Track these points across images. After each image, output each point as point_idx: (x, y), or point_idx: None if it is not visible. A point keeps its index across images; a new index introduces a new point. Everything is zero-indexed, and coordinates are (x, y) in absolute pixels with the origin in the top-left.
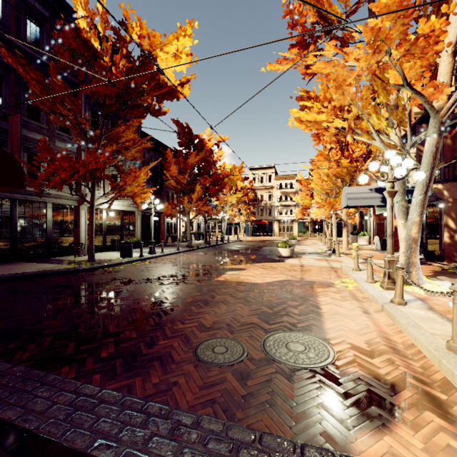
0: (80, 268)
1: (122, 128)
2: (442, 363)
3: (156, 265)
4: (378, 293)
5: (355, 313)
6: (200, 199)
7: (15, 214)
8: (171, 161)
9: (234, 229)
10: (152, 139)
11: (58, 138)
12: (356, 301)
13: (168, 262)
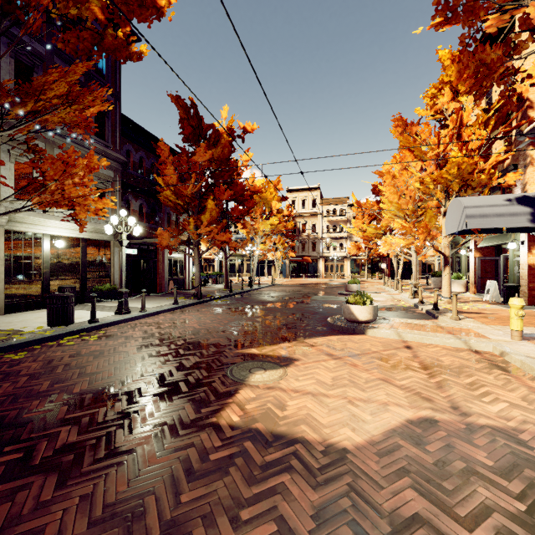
0: None
1: (53, 77)
2: None
3: (106, 345)
4: None
5: None
6: (214, 223)
7: None
8: (166, 160)
9: (267, 269)
10: (142, 131)
11: None
12: None
13: (138, 335)
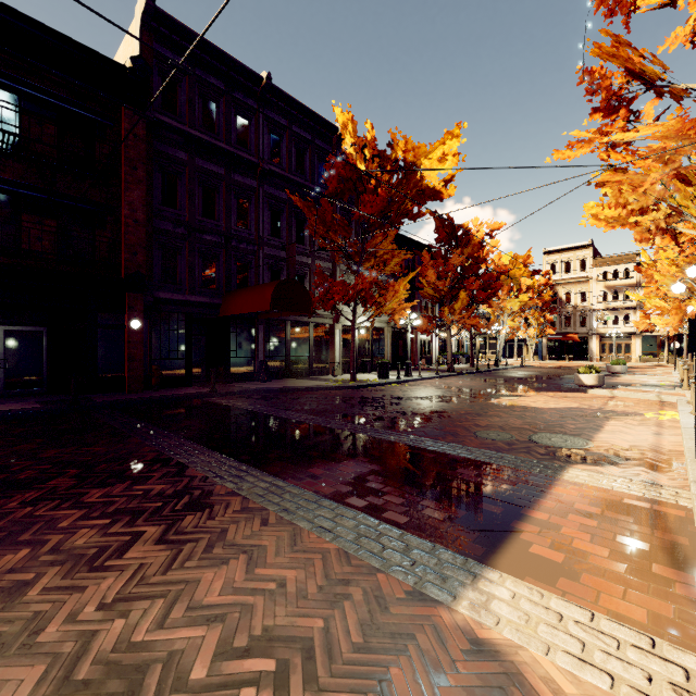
0: (348, 385)
1: (379, 240)
2: (685, 454)
3: (418, 387)
4: (690, 422)
5: (642, 433)
6: (464, 309)
7: (288, 334)
8: (427, 265)
9: (517, 349)
10: (402, 237)
11: (317, 257)
12: (656, 427)
13: (429, 385)
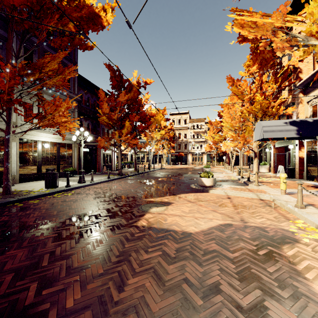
0: None
1: (47, 59)
2: None
3: (77, 197)
4: None
5: None
6: (129, 134)
7: None
8: (103, 100)
9: (158, 159)
10: (89, 83)
11: None
12: None
13: (92, 193)
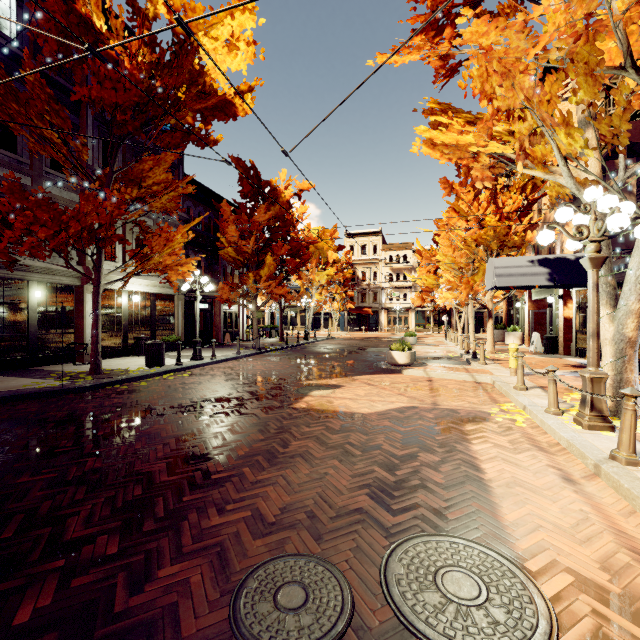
0: (72, 385)
1: (148, 165)
2: None
3: (200, 379)
4: (578, 438)
5: (550, 482)
6: (272, 277)
7: None
8: (228, 219)
9: (324, 321)
10: (201, 187)
11: (47, 179)
12: (541, 453)
13: (219, 374)
